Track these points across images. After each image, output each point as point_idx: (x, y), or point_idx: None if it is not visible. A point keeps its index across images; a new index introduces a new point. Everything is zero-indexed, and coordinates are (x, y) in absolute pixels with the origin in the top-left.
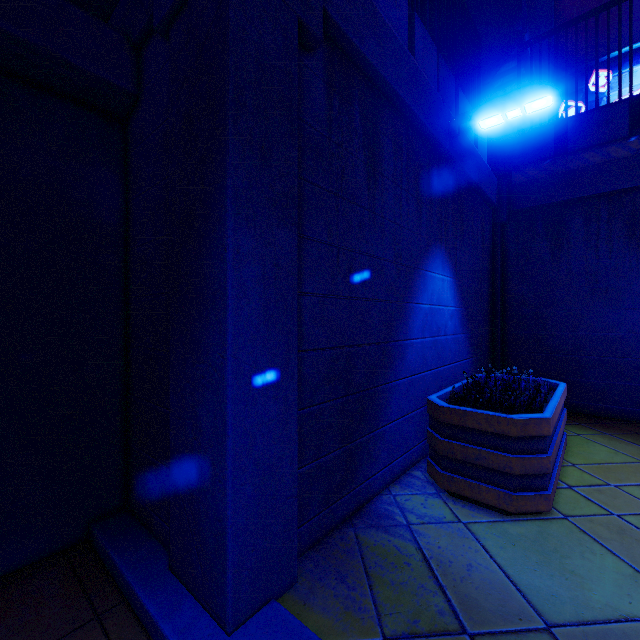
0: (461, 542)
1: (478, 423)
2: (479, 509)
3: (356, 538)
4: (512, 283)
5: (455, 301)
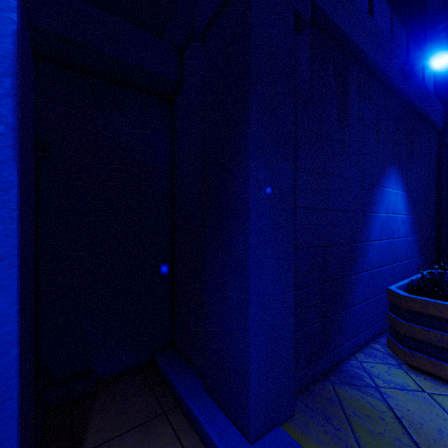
0: (428, 409)
1: (440, 312)
2: (441, 383)
3: (334, 390)
4: None
5: (406, 210)
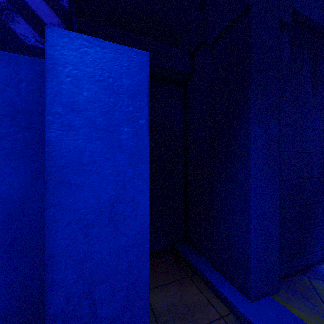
0: None
1: None
2: None
3: (309, 282)
4: None
5: None
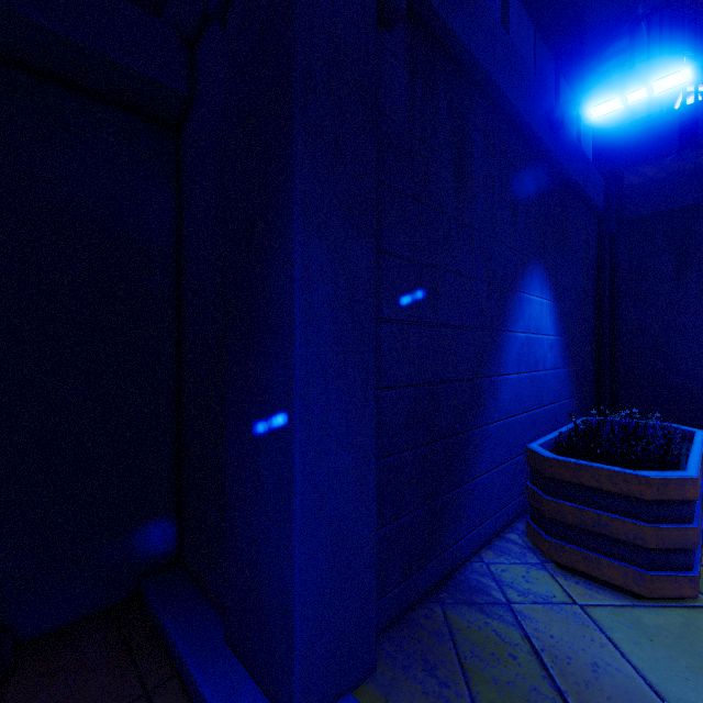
0: (580, 631)
1: (597, 480)
2: (598, 588)
3: (444, 617)
4: (623, 307)
5: (555, 329)
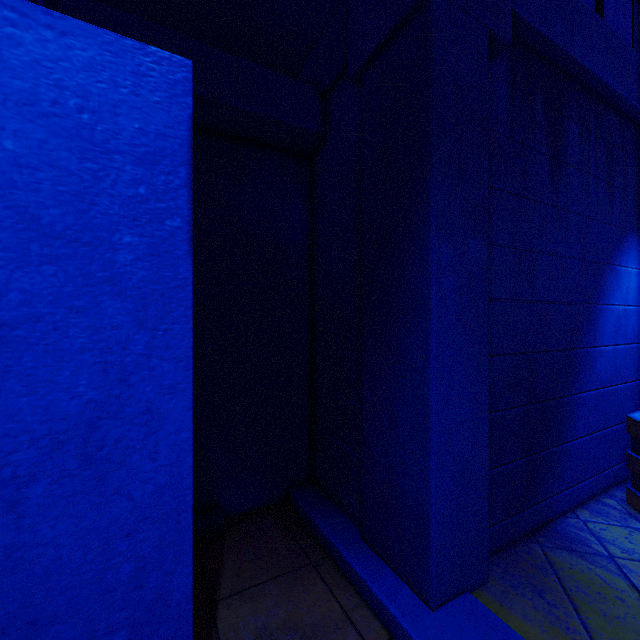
0: None
1: None
2: None
3: (545, 556)
4: None
5: None
